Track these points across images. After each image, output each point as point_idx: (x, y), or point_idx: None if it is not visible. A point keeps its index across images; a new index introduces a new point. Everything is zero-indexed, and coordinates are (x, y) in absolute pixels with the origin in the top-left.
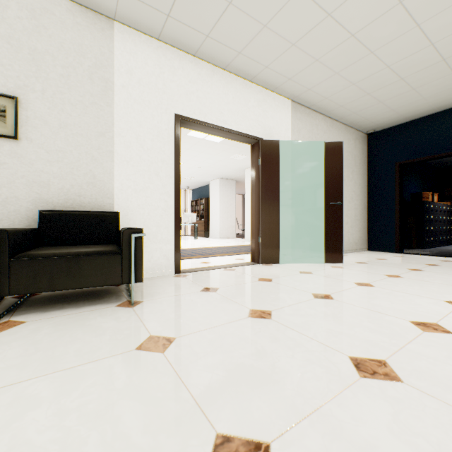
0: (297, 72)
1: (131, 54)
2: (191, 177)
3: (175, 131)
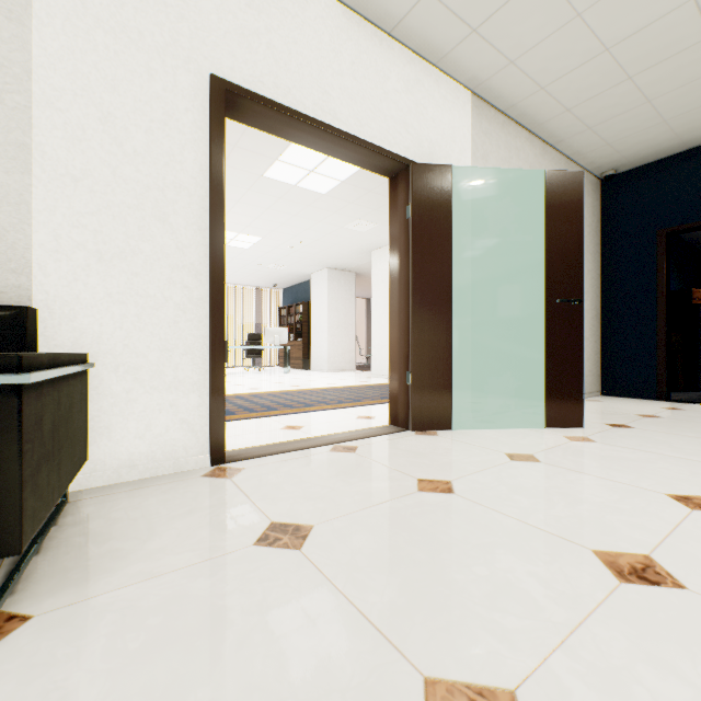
0: (494, 9)
1: None
2: (279, 266)
3: (211, 116)
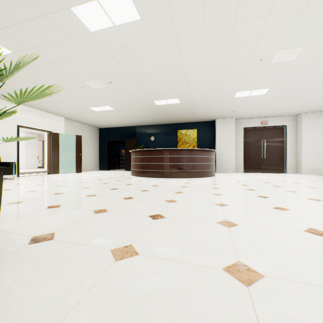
0: (65, 114)
1: (1, 106)
2: None
3: (18, 130)
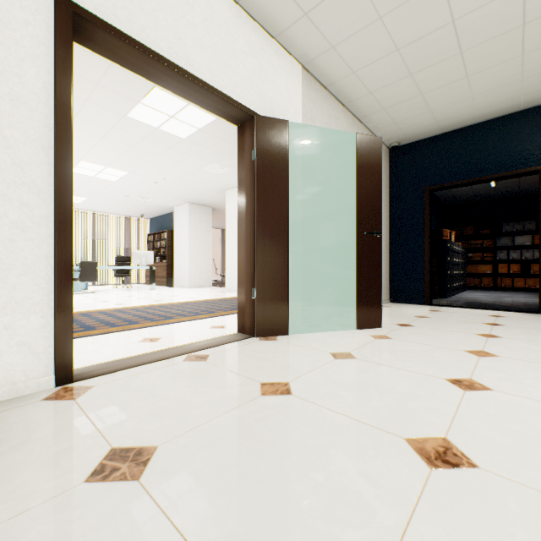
0: None
1: None
2: (146, 199)
3: (56, 34)
